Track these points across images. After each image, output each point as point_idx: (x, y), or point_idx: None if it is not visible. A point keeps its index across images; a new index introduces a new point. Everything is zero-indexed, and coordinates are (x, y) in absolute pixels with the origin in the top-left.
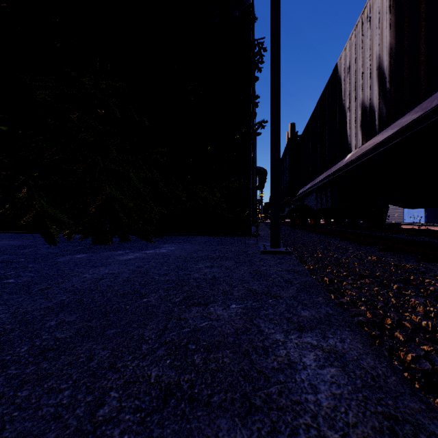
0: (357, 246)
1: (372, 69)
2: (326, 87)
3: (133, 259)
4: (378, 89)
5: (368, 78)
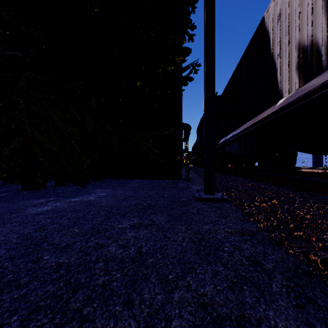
0: (297, 193)
1: (315, 3)
2: (250, 43)
3: (47, 211)
4: (327, 20)
5: (309, 14)
